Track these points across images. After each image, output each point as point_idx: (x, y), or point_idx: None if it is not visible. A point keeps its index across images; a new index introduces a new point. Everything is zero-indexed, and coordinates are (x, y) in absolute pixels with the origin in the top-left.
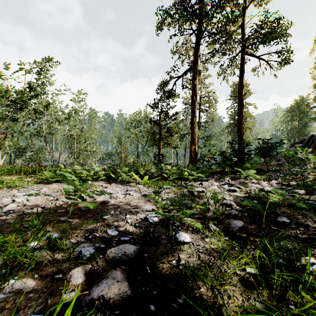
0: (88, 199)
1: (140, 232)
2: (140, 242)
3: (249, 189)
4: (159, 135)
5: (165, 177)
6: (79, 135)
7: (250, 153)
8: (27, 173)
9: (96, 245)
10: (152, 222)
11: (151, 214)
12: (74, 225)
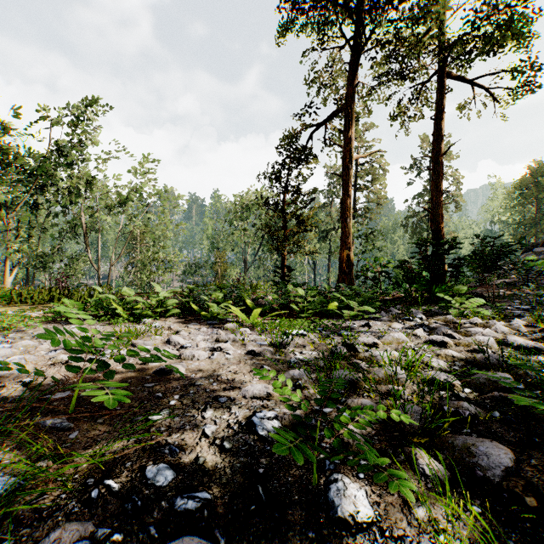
0: (132, 361)
1: (234, 474)
2: (230, 516)
3: (474, 340)
4: (282, 230)
5: (295, 311)
6: (143, 232)
7: (458, 264)
8: (38, 300)
9: (98, 534)
10: (265, 437)
11: (263, 411)
12: (73, 442)
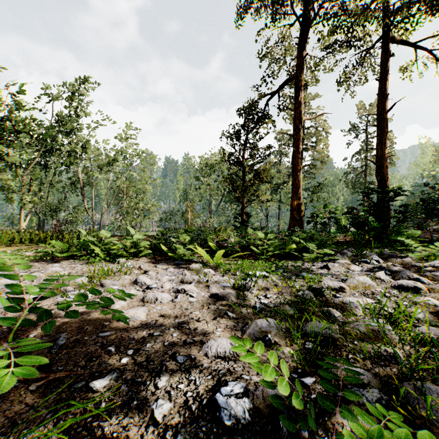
0: None
1: None
2: None
3: None
4: (242, 181)
5: (254, 252)
6: (127, 186)
7: (405, 210)
8: (35, 241)
9: None
10: (233, 430)
11: (229, 384)
12: None
